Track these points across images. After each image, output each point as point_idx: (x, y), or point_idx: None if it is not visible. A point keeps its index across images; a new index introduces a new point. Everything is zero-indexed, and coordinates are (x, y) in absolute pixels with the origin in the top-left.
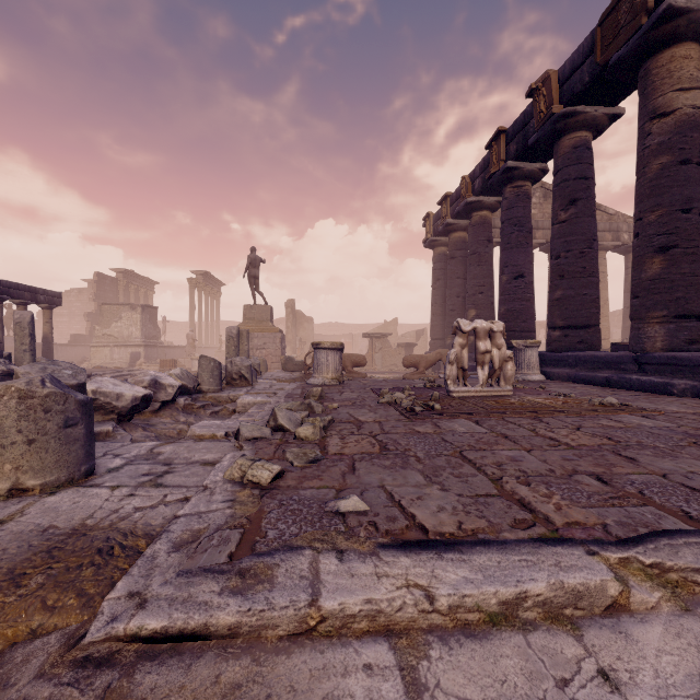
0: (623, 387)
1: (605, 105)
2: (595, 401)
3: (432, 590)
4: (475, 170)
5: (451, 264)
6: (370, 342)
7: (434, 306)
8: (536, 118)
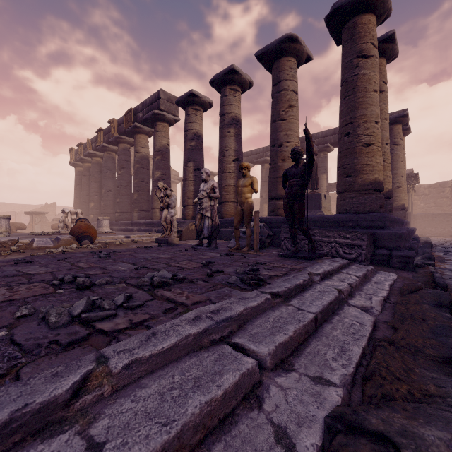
0: (127, 231)
1: (132, 138)
2: (104, 232)
3: (30, 240)
4: (93, 138)
5: (84, 178)
6: (31, 217)
7: (76, 199)
8: (112, 132)
